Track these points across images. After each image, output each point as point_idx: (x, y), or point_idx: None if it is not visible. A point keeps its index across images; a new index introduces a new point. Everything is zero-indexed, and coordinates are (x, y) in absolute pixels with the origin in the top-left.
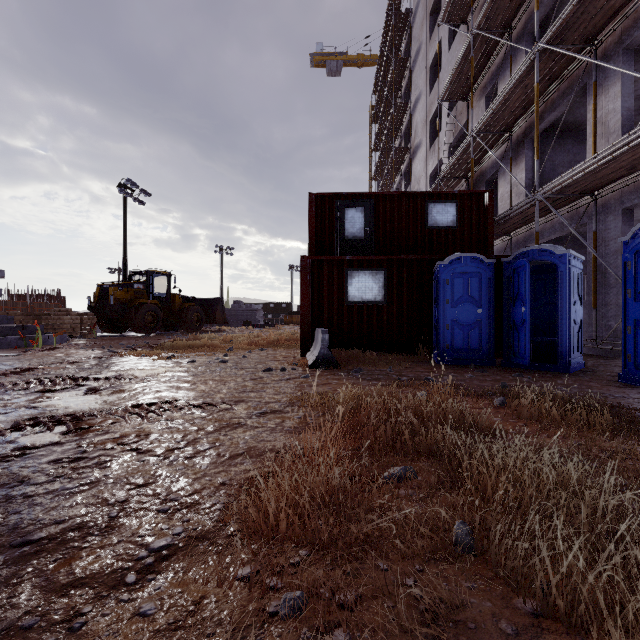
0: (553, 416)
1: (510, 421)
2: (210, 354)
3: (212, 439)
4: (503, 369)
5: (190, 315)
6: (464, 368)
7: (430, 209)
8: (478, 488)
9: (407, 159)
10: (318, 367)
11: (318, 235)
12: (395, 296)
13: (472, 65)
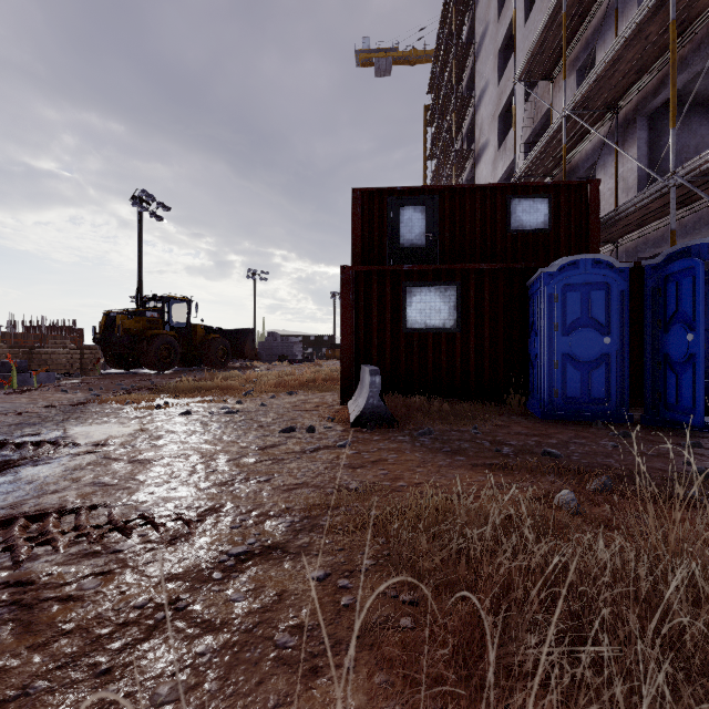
0: None
1: None
2: (217, 400)
3: (48, 706)
4: (651, 430)
5: (214, 349)
6: (588, 427)
7: (513, 207)
8: None
9: (470, 164)
10: (364, 425)
11: (364, 243)
12: (472, 321)
13: (564, 23)
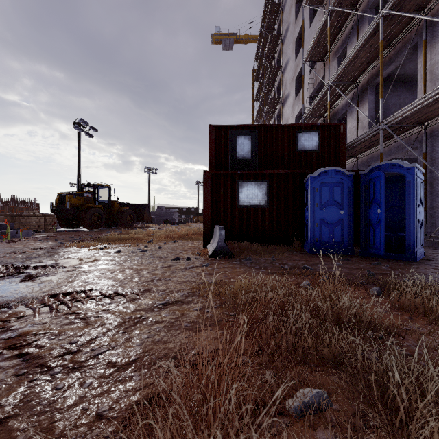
0: (437, 310)
1: (395, 313)
2: (134, 245)
3: (108, 339)
4: (362, 258)
5: (125, 216)
6: (331, 257)
7: (299, 137)
8: (420, 435)
9: (279, 106)
10: (216, 256)
11: (216, 156)
12: (275, 201)
13: (329, 33)
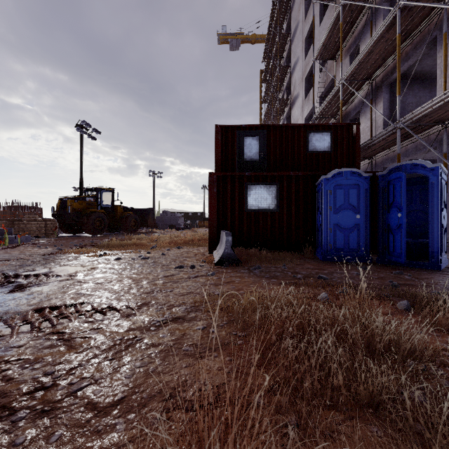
0: None
1: (432, 335)
2: (136, 252)
3: (92, 369)
4: (380, 266)
5: (129, 221)
6: (346, 265)
7: (310, 137)
8: None
9: (288, 107)
10: (223, 264)
11: (223, 158)
12: (285, 205)
13: (341, 28)
